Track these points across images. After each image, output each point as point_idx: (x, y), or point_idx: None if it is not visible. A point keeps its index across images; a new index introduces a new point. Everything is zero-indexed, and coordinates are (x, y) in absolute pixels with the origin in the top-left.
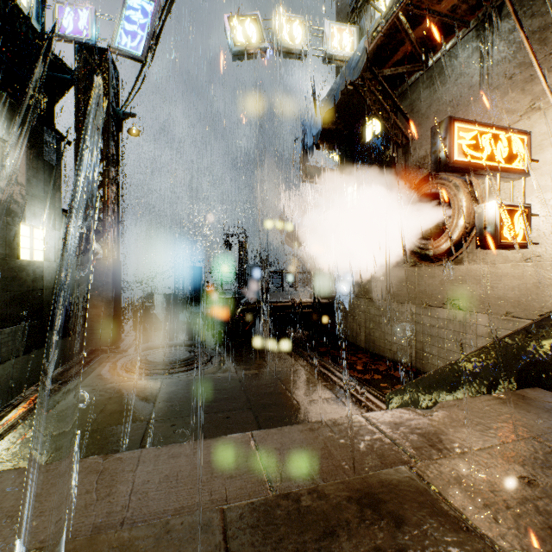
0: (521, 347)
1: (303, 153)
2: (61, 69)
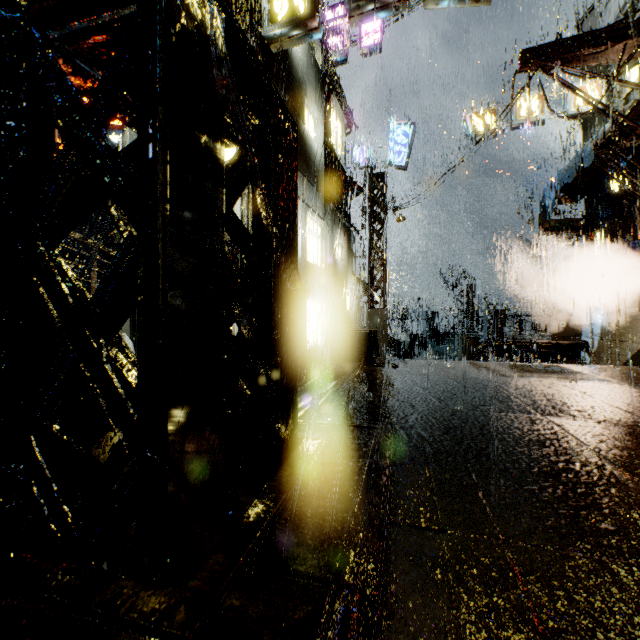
0: None
1: (541, 212)
2: (354, 188)
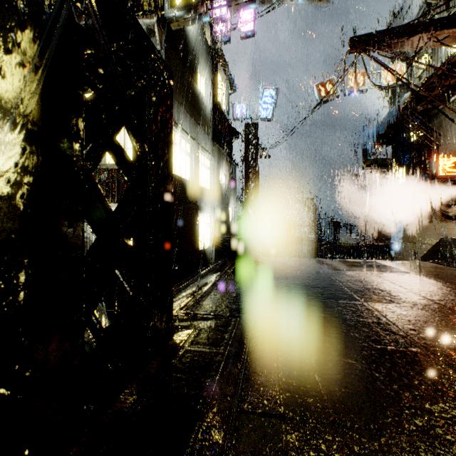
0: (433, 250)
1: (363, 153)
2: (235, 133)
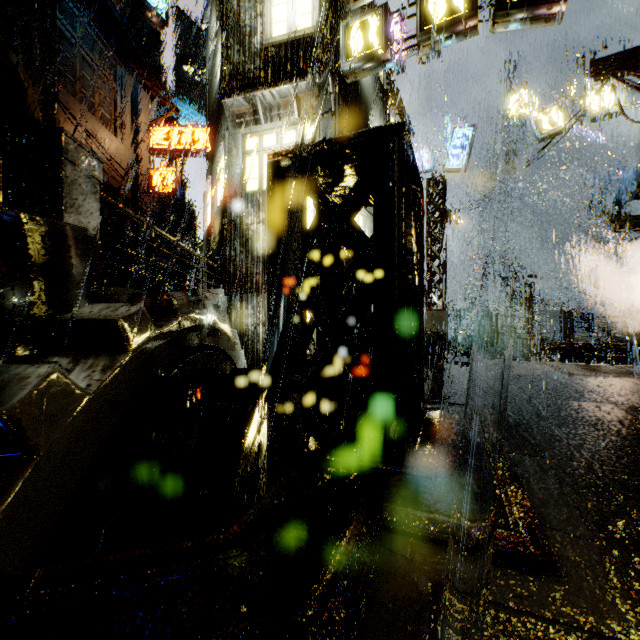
0: None
1: (615, 209)
2: None
